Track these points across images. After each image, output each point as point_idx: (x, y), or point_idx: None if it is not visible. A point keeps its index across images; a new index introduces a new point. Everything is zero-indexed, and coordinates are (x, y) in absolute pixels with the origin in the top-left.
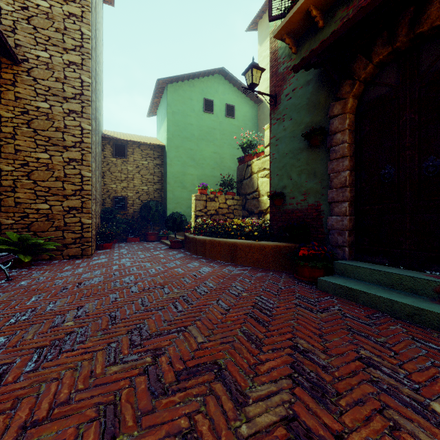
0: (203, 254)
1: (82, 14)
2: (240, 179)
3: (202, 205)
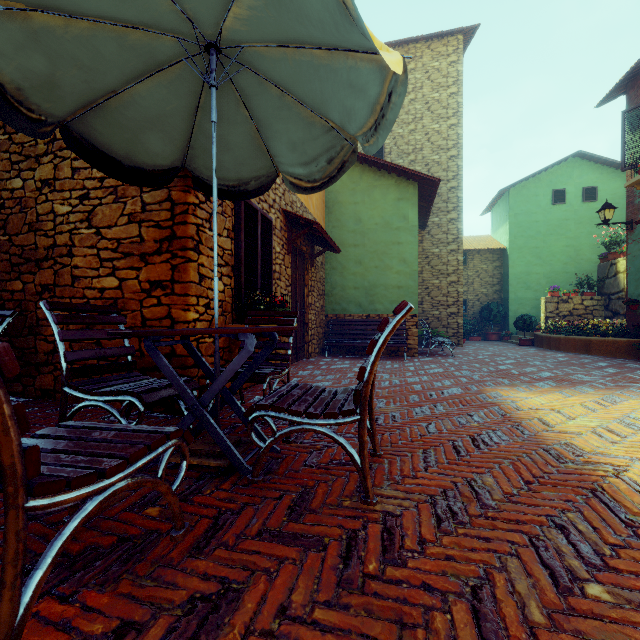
0: (557, 349)
1: (458, 184)
2: (601, 278)
3: (553, 307)
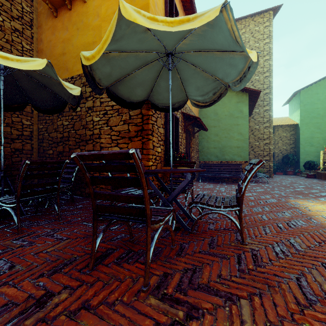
0: None
1: (269, 91)
2: None
3: None
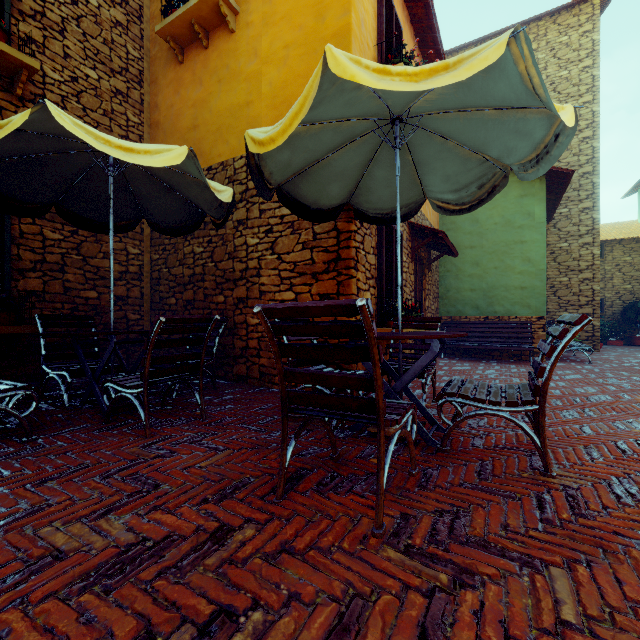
0: None
1: (593, 169)
2: None
3: None
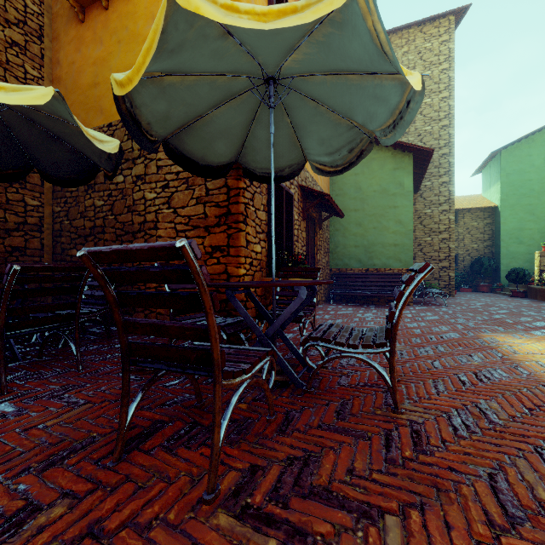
0: None
1: (449, 151)
2: None
3: None
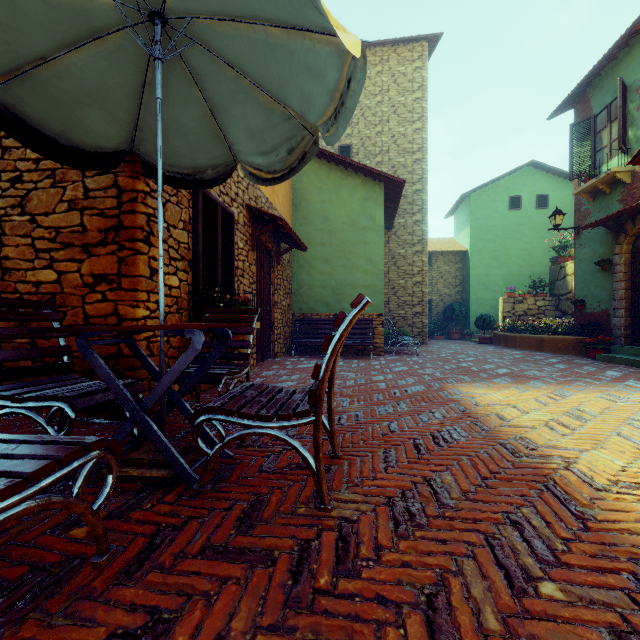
0: (513, 346)
1: (423, 187)
2: (552, 280)
3: (510, 307)
